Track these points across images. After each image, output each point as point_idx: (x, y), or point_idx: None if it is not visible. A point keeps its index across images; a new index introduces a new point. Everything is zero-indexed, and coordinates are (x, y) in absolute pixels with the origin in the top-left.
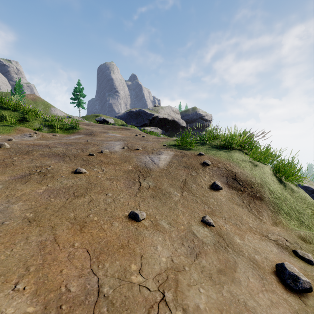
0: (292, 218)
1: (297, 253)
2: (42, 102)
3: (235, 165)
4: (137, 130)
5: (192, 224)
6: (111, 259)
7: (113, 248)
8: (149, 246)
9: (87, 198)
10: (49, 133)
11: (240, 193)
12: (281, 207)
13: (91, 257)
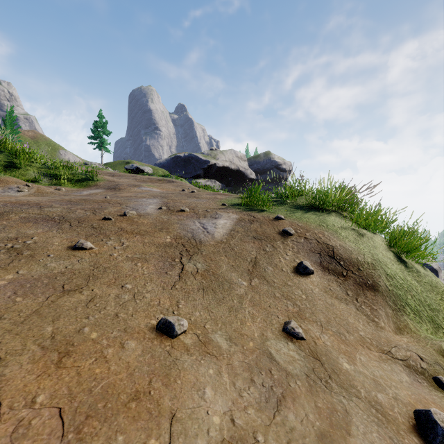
0: (423, 319)
1: (441, 382)
2: (47, 142)
3: (331, 235)
4: (185, 183)
5: (268, 338)
6: (108, 431)
7: (117, 400)
8: (189, 389)
9: (85, 294)
10: (51, 186)
11: (341, 279)
12: (406, 302)
13: (65, 429)
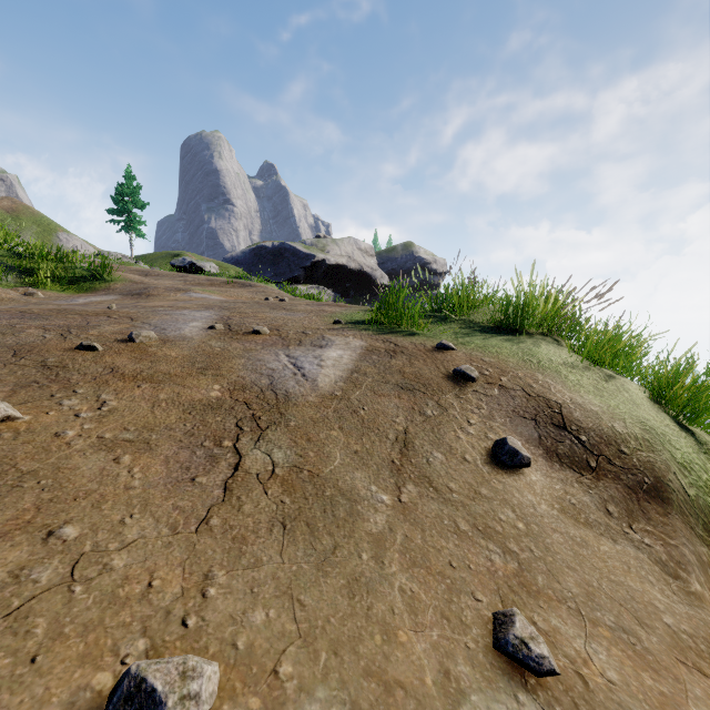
0: None
1: None
2: (36, 218)
3: (551, 380)
4: (272, 288)
5: (463, 688)
6: None
7: None
8: None
9: None
10: (17, 289)
11: (588, 475)
12: None
13: None
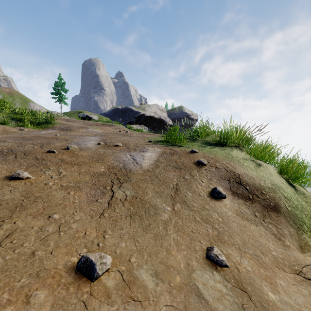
0: None
1: None
2: (20, 96)
3: (236, 165)
4: (122, 126)
5: (194, 268)
6: None
7: None
8: None
9: (4, 229)
10: (16, 127)
11: (248, 202)
12: (302, 221)
13: None
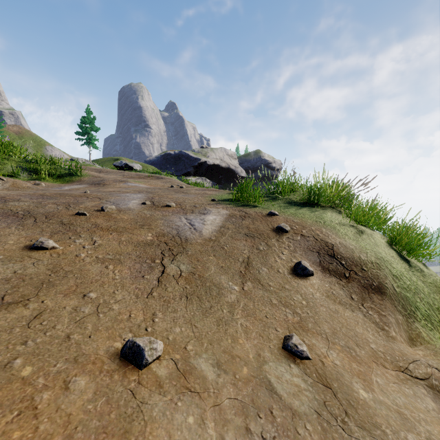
0: (435, 325)
1: None
2: (33, 137)
3: (330, 232)
4: (174, 179)
5: (266, 360)
6: None
7: None
8: None
9: (31, 308)
10: (29, 181)
11: (344, 280)
12: (416, 306)
13: None
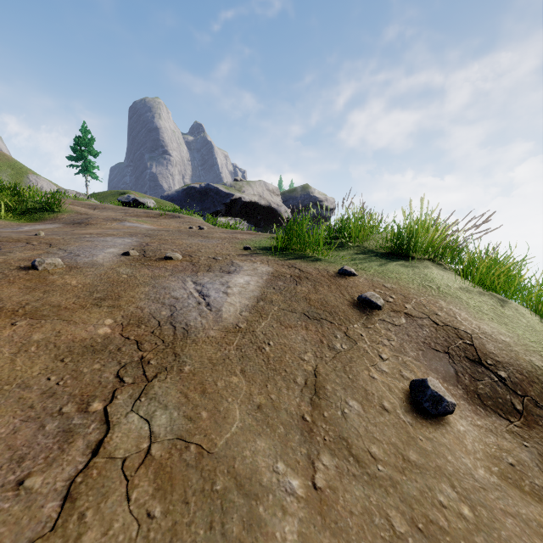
0: None
1: None
2: (10, 163)
3: (454, 307)
4: (196, 219)
5: None
6: None
7: None
8: None
9: None
10: None
11: (517, 422)
12: None
13: None
